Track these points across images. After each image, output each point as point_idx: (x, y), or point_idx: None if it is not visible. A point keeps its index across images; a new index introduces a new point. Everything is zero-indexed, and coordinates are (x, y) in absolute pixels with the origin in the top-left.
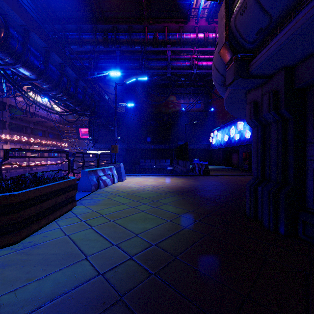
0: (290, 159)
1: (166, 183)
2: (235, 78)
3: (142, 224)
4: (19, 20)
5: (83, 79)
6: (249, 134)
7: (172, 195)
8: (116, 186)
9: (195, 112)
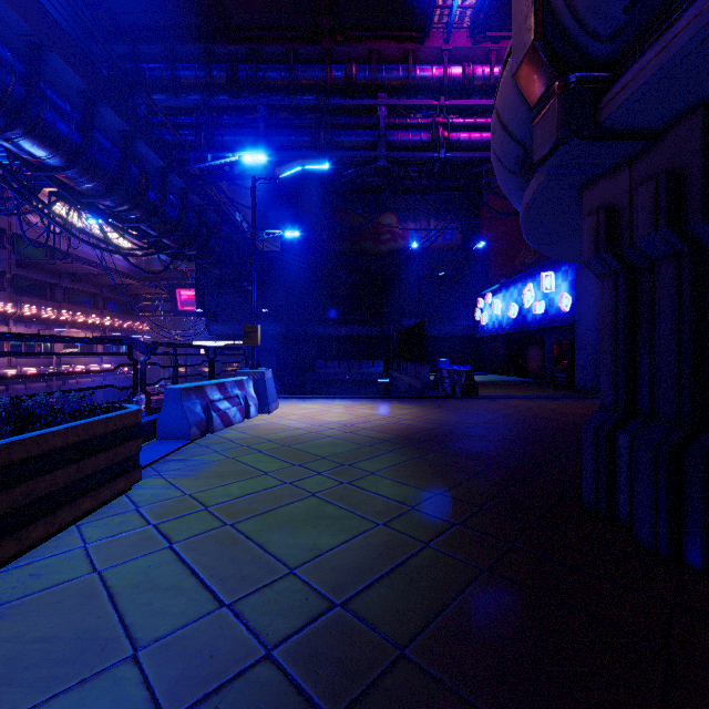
0: None
1: (375, 417)
2: (562, 141)
3: (308, 535)
4: (17, 21)
5: (179, 172)
6: (570, 302)
7: (390, 448)
8: (252, 426)
9: (442, 252)
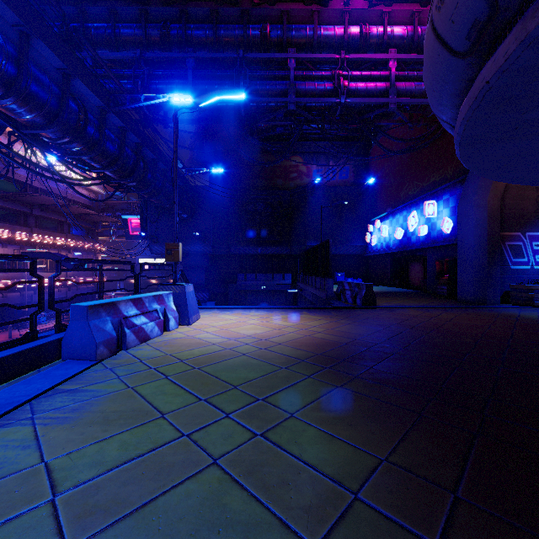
0: None
1: (288, 329)
2: None
3: None
4: None
5: (116, 112)
6: (451, 225)
7: (308, 371)
8: (168, 340)
9: (339, 187)
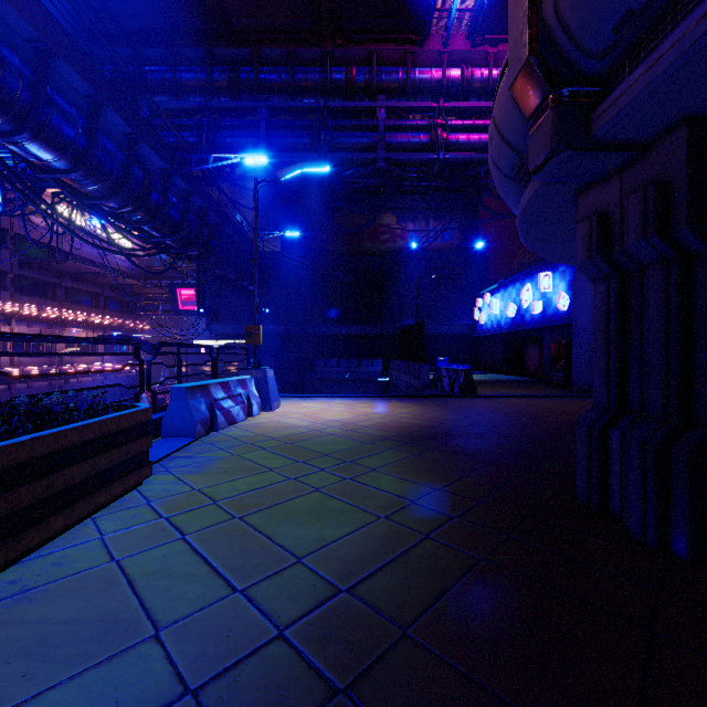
0: (701, 361)
1: (375, 415)
2: (555, 151)
3: (313, 527)
4: (25, 27)
5: (181, 174)
6: (567, 301)
7: (391, 445)
8: (255, 424)
9: (441, 252)
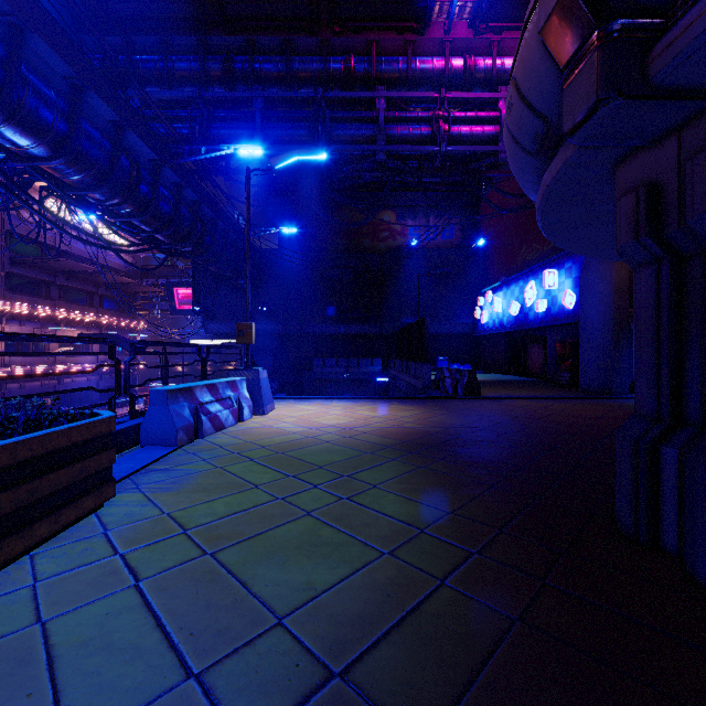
0: None
1: (375, 419)
2: (602, 101)
3: (301, 568)
4: None
5: (172, 165)
6: (574, 299)
7: (393, 455)
8: (245, 429)
9: (441, 249)
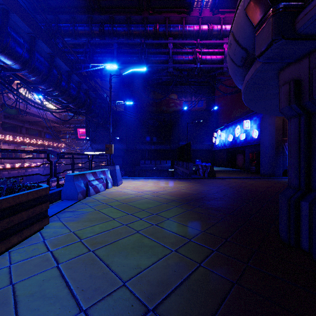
0: None
1: (168, 188)
2: (274, 41)
3: (134, 258)
4: None
5: (76, 73)
6: (257, 133)
7: (176, 204)
8: (109, 192)
9: (197, 111)
